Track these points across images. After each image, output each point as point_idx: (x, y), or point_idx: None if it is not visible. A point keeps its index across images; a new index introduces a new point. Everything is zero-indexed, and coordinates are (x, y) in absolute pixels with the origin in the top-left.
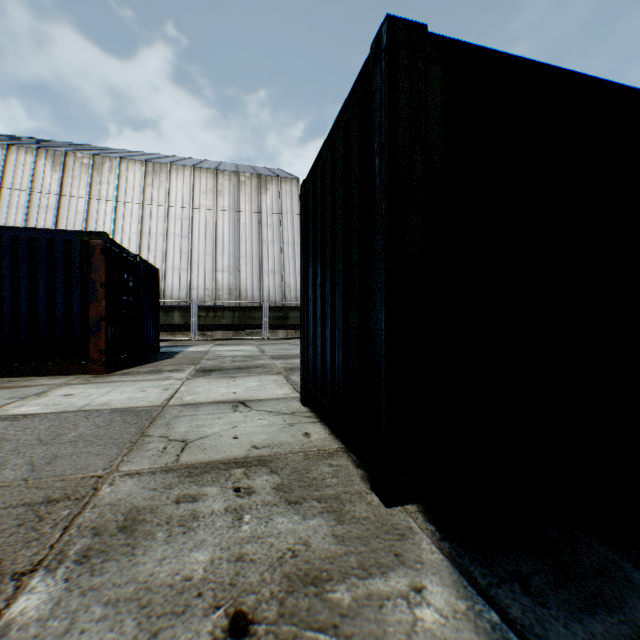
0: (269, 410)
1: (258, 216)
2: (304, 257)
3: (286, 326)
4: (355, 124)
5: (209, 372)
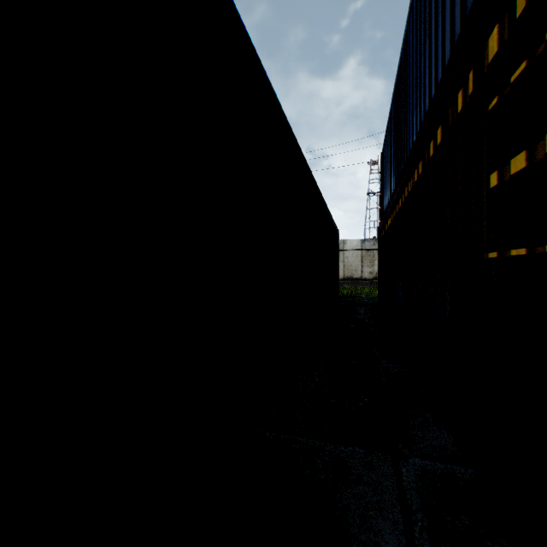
0: None
1: None
2: None
3: None
4: None
5: None
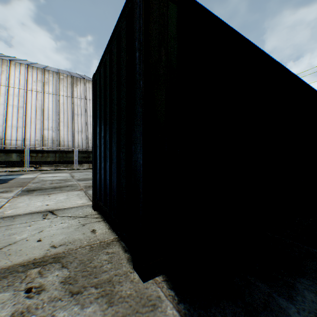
0: (70, 215)
1: (72, 99)
2: (94, 120)
3: (89, 162)
4: (124, 33)
5: (32, 191)
